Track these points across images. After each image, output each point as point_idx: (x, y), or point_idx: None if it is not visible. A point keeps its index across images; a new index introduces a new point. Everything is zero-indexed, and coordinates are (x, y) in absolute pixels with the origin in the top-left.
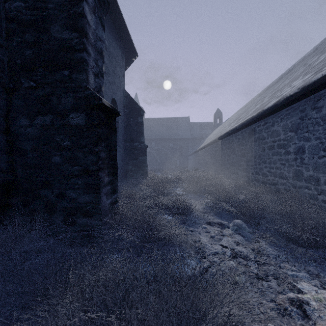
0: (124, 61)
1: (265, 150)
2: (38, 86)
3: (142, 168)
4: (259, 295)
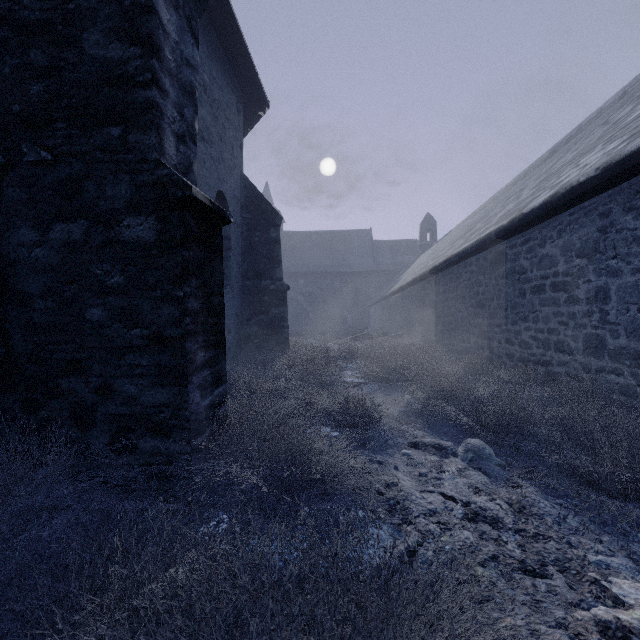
0: (241, 117)
1: (525, 295)
2: (57, 160)
3: (279, 332)
4: (530, 610)
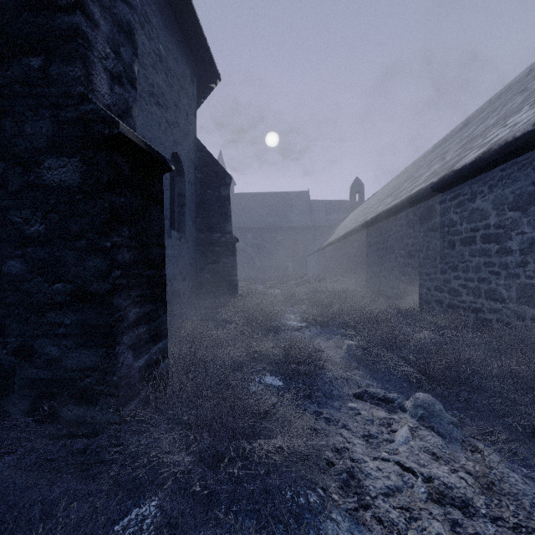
0: (195, 88)
1: (455, 246)
2: None
3: (229, 279)
4: None
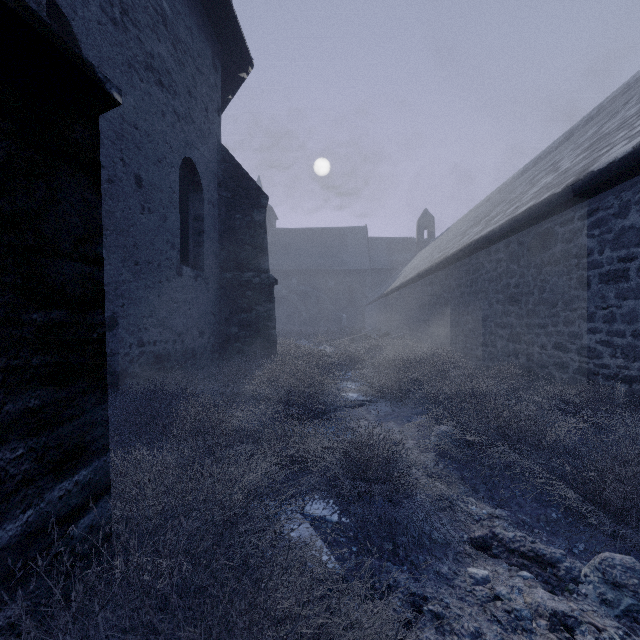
0: (219, 76)
1: (589, 285)
2: None
3: (264, 333)
4: None
